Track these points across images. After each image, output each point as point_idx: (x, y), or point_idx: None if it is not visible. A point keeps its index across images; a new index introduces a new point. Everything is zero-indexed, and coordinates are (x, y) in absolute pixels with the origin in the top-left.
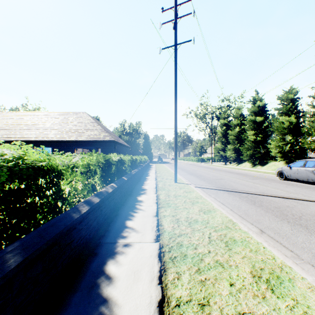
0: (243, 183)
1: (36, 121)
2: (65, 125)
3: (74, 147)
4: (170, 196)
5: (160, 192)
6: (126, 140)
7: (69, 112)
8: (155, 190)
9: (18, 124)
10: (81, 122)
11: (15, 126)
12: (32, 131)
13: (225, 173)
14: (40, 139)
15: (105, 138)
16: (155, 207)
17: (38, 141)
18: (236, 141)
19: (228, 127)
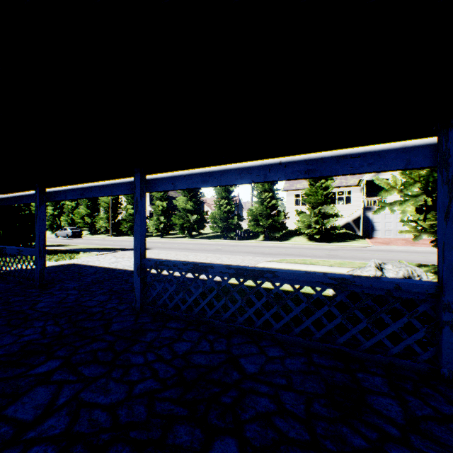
0: None
1: None
2: None
3: None
4: None
5: None
6: None
7: None
8: None
9: None
10: None
11: None
12: None
13: None
14: None
15: None
16: None
17: None
18: None
19: None
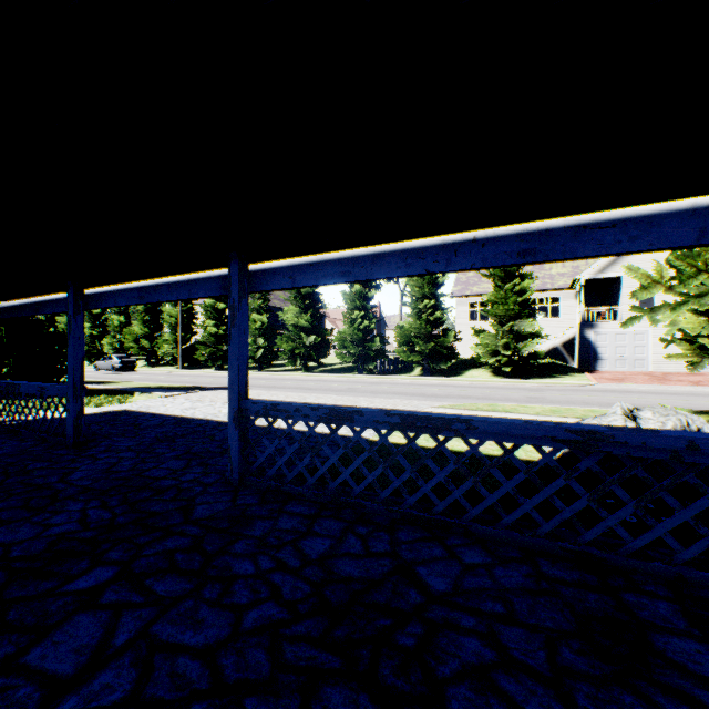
0: None
1: None
2: None
3: None
4: None
5: None
6: None
7: None
8: None
9: None
10: None
11: None
12: None
13: None
14: None
15: None
16: None
17: None
18: None
19: None
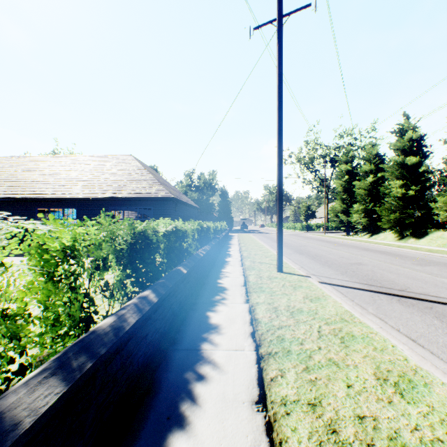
0: (411, 274)
1: (57, 169)
2: (98, 174)
3: (110, 208)
4: (279, 310)
5: (255, 297)
6: (194, 198)
7: (106, 156)
8: (243, 291)
9: (30, 174)
10: (124, 169)
11: (25, 176)
12: (49, 183)
13: (358, 251)
14: (59, 196)
15: (159, 193)
16: (252, 357)
17: (55, 200)
18: (369, 197)
19: (352, 176)
